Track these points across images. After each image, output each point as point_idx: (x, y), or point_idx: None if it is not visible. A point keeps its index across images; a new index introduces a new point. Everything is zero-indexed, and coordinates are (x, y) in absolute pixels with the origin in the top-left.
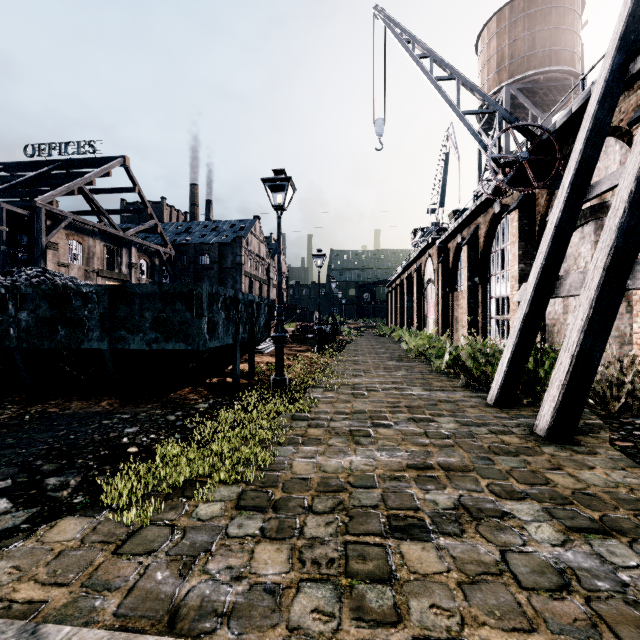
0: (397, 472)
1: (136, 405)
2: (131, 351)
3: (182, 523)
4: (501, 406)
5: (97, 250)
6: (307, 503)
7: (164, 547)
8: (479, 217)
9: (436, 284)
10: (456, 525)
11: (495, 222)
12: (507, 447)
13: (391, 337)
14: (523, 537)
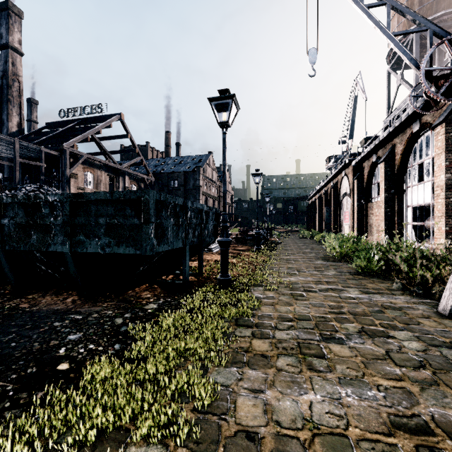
0: (381, 437)
1: (94, 303)
2: (89, 254)
3: None
4: None
5: (103, 178)
6: None
7: None
8: (395, 138)
9: (352, 197)
10: None
11: (412, 140)
12: None
13: (312, 239)
14: None
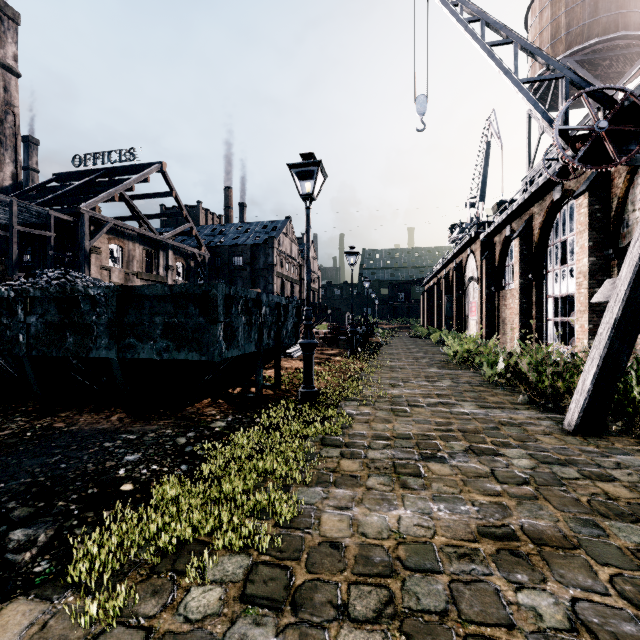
0: (466, 543)
1: (147, 421)
2: (141, 361)
3: (162, 625)
4: (584, 434)
5: (136, 253)
6: (341, 597)
7: None
8: (533, 206)
9: (479, 282)
10: None
11: (553, 211)
12: (616, 504)
13: (428, 339)
14: None
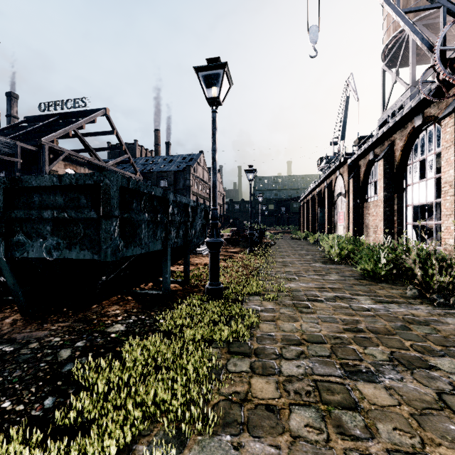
0: None
1: (41, 325)
2: (31, 260)
3: None
4: None
5: None
6: None
7: None
8: (394, 134)
9: (347, 196)
10: None
11: (413, 136)
12: None
13: (305, 240)
14: None
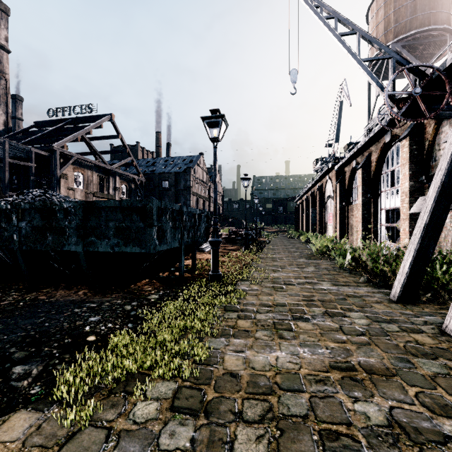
0: (321, 373)
1: (104, 295)
2: (99, 253)
3: (118, 426)
4: (403, 302)
5: (93, 178)
6: (237, 407)
7: None
8: (371, 146)
9: (335, 199)
10: (396, 451)
11: (385, 149)
12: (422, 348)
13: (299, 239)
14: None
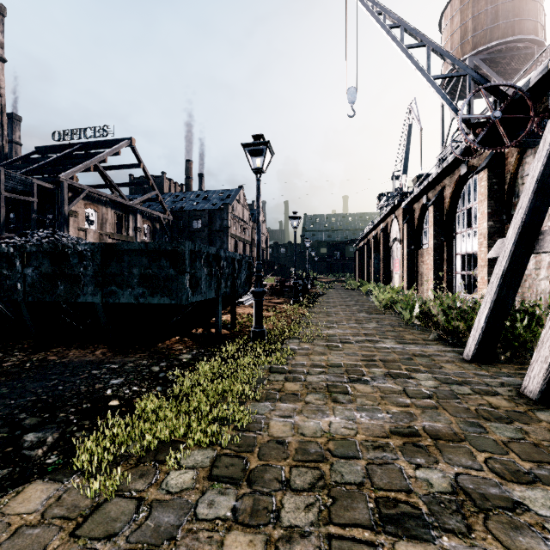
0: (380, 439)
1: (126, 355)
2: (121, 305)
3: (150, 496)
4: (479, 362)
5: (109, 217)
6: (284, 476)
7: (126, 529)
8: (444, 179)
9: (401, 242)
10: (459, 518)
11: (461, 183)
12: (497, 411)
13: (359, 290)
14: (548, 543)
